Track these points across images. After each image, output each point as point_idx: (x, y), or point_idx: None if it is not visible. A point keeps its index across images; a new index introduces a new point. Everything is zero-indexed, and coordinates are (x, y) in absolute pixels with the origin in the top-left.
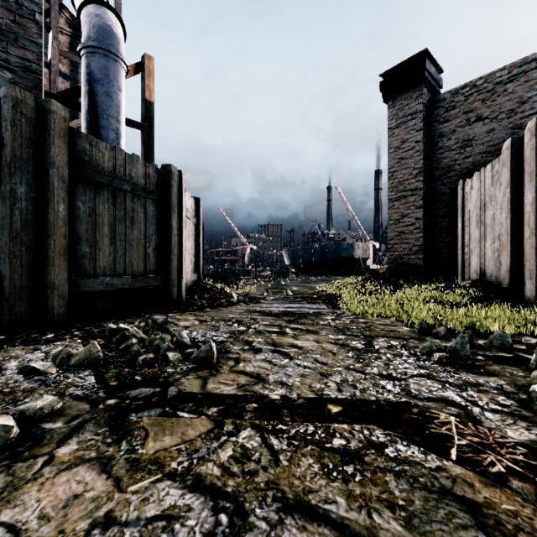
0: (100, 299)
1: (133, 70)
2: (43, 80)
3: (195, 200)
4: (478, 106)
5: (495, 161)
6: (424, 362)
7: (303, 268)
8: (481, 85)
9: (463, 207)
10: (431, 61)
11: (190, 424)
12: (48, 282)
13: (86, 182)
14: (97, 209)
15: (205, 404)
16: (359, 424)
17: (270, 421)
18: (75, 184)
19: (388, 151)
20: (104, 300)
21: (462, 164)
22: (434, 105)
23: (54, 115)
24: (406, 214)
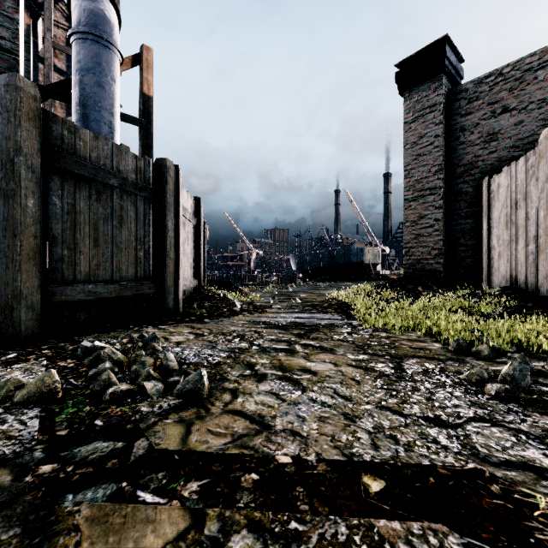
0: (81, 310)
1: (131, 62)
2: (19, 61)
3: (196, 200)
4: (505, 96)
5: (529, 153)
6: (477, 395)
7: (311, 273)
8: (508, 73)
9: (489, 207)
10: (452, 49)
11: (152, 520)
12: (13, 290)
13: (63, 174)
14: (78, 206)
15: (181, 473)
16: (418, 521)
17: (278, 513)
18: (49, 176)
19: (405, 147)
20: (86, 311)
21: (487, 159)
22: (455, 96)
23: (21, 92)
24: (424, 215)
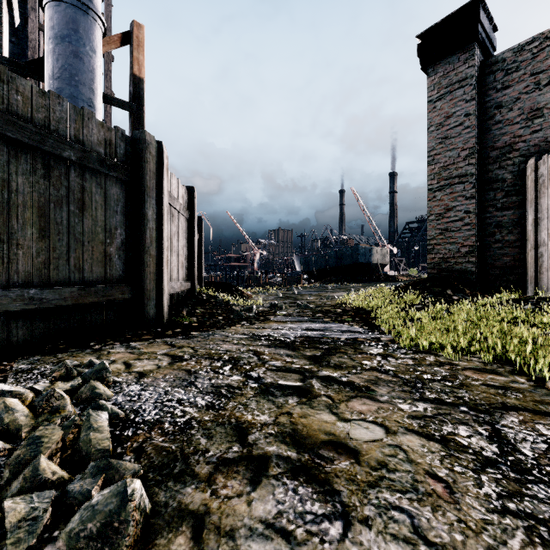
0: (19, 323)
1: (120, 40)
2: None
3: (189, 190)
4: None
5: None
6: None
7: (316, 274)
8: None
9: (536, 194)
10: (485, 14)
11: None
12: None
13: None
14: (13, 182)
15: None
16: None
17: None
18: None
19: (428, 130)
20: (27, 324)
21: (529, 140)
22: (489, 68)
23: None
24: (452, 207)
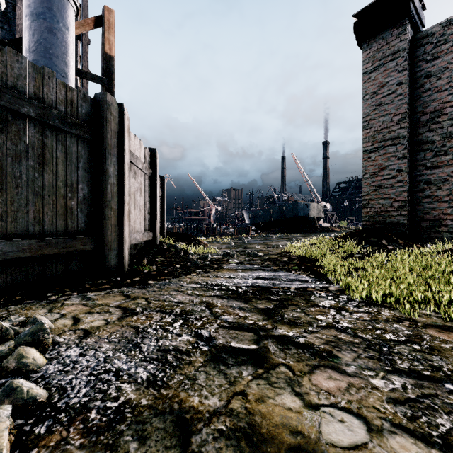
0: None
1: (93, 23)
2: None
3: (151, 152)
4: None
5: None
6: None
7: (262, 226)
8: None
9: None
10: None
11: None
12: None
13: None
14: None
15: None
16: None
17: None
18: None
19: (363, 98)
20: None
21: None
22: (419, 42)
23: None
24: (385, 166)
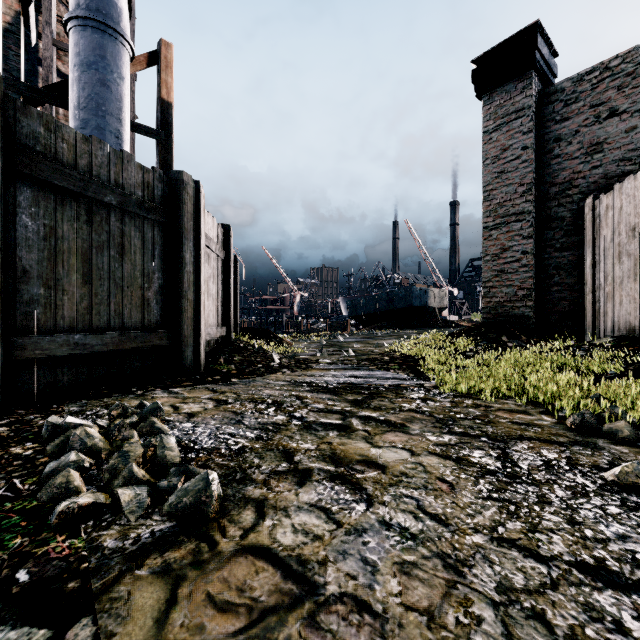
0: (64, 368)
1: (146, 60)
2: None
3: (224, 229)
4: (612, 96)
5: None
6: None
7: (365, 319)
8: (616, 66)
9: (594, 235)
10: (543, 39)
11: None
12: None
13: (38, 186)
14: (60, 229)
15: None
16: None
17: None
18: (17, 187)
19: (484, 163)
20: (72, 369)
21: (589, 176)
22: (547, 98)
23: None
24: (509, 247)
